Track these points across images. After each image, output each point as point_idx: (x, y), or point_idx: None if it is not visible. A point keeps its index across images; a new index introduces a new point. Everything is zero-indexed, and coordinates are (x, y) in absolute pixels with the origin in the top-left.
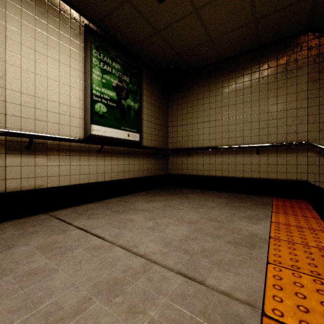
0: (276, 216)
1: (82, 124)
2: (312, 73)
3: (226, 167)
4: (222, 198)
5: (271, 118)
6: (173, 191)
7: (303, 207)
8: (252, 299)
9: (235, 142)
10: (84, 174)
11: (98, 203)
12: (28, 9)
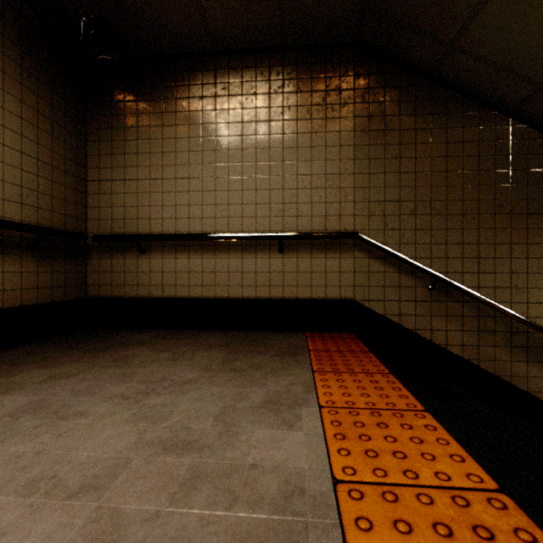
0: (323, 383)
1: None
2: (360, 117)
3: (223, 278)
4: (214, 347)
5: (303, 185)
6: (95, 341)
7: (354, 348)
8: None
9: (242, 226)
10: None
11: None
12: None
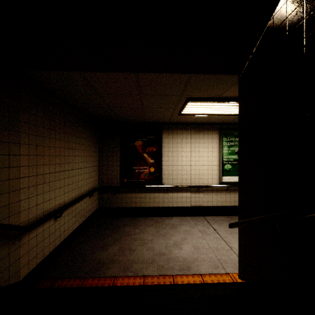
0: None
1: (217, 177)
2: None
3: None
4: None
5: None
6: None
7: None
8: None
9: None
10: (218, 201)
11: (226, 217)
12: (197, 137)
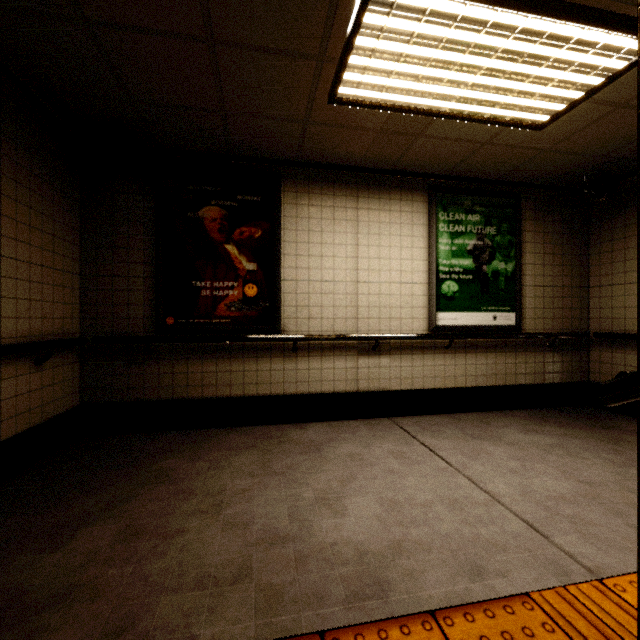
0: None
1: (425, 314)
2: None
3: None
4: None
5: None
6: (594, 419)
7: None
8: (598, 570)
9: None
10: (428, 377)
11: (446, 417)
12: (373, 207)
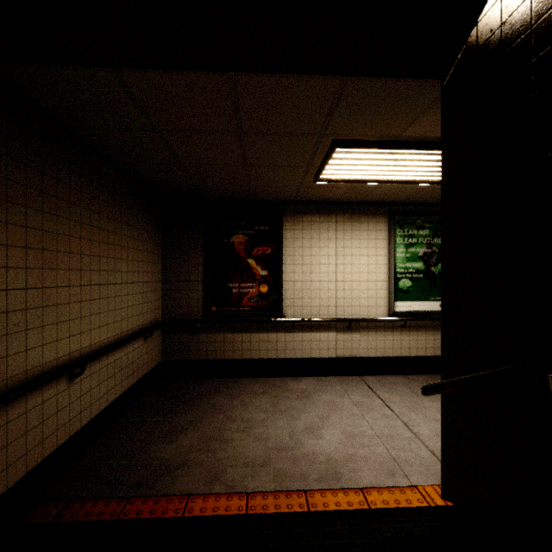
0: None
1: (386, 303)
2: None
3: None
4: None
5: None
6: None
7: None
8: None
9: None
10: (388, 348)
11: (402, 377)
12: (347, 229)
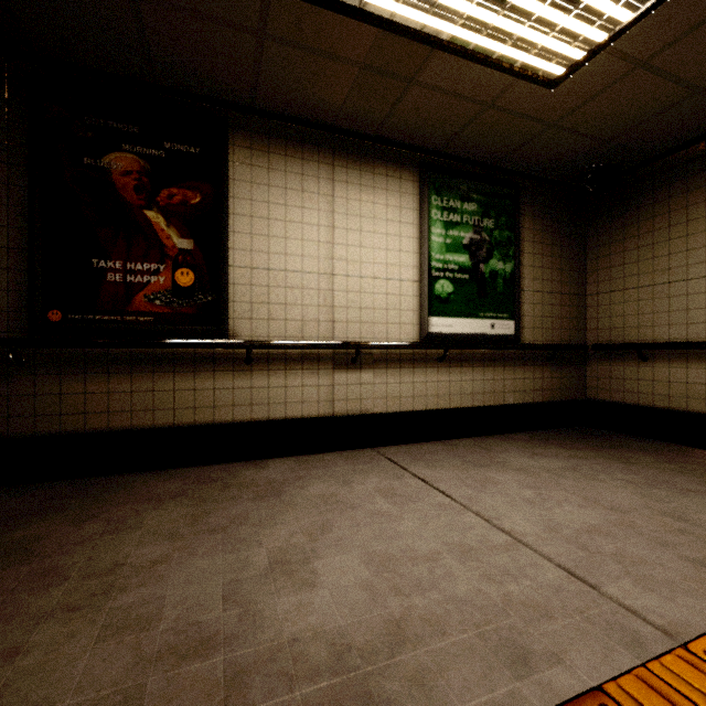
0: None
1: (416, 319)
2: None
3: None
4: None
5: None
6: (596, 439)
7: None
8: (675, 630)
9: None
10: (418, 396)
11: (440, 444)
12: (353, 181)
